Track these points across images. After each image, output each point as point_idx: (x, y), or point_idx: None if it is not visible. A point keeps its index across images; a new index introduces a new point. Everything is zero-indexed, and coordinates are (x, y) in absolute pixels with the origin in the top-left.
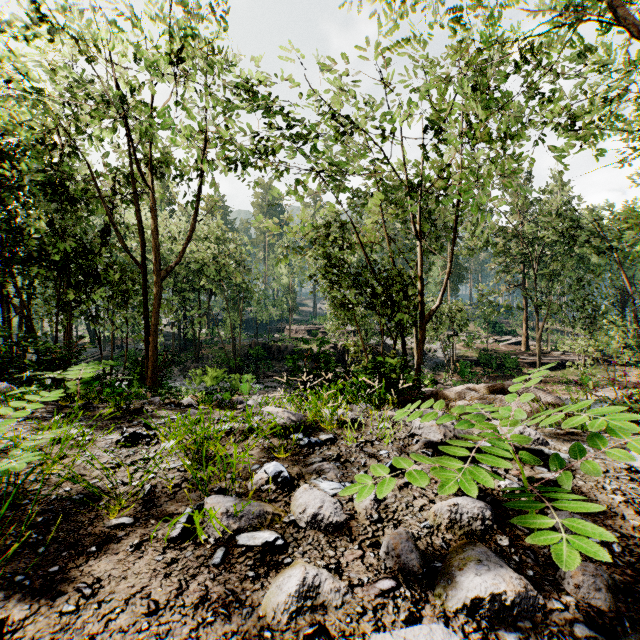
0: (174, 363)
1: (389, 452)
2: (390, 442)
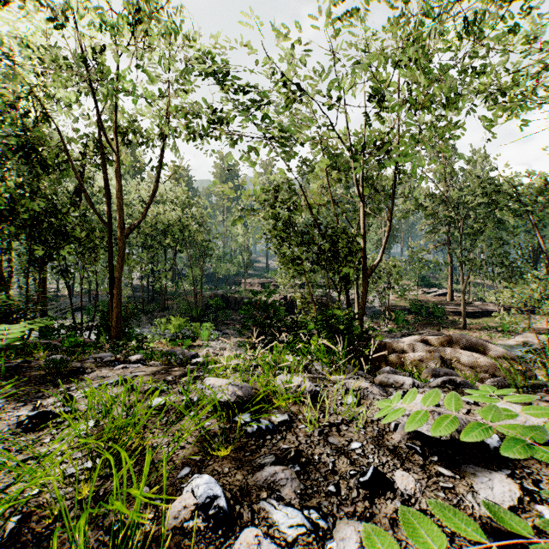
0: (143, 312)
1: (363, 445)
2: (361, 427)
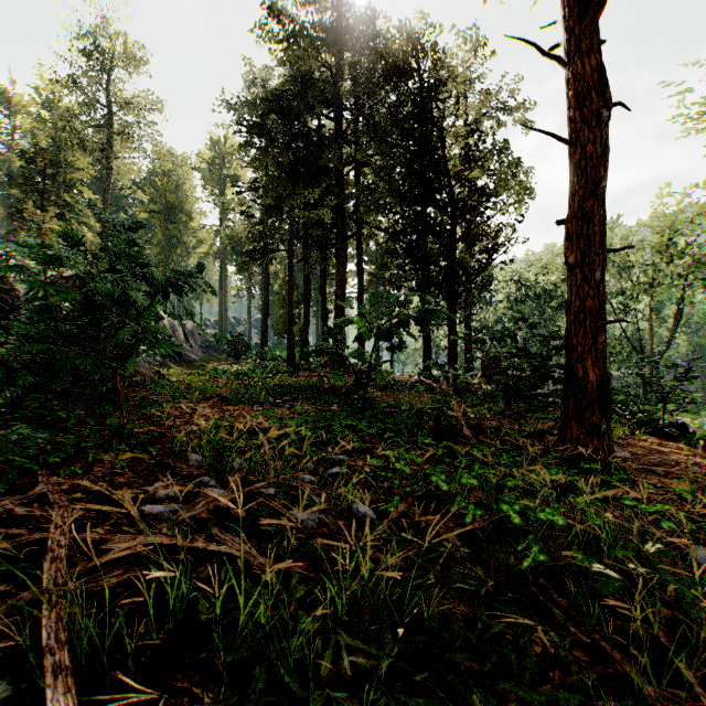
0: None
1: None
2: None
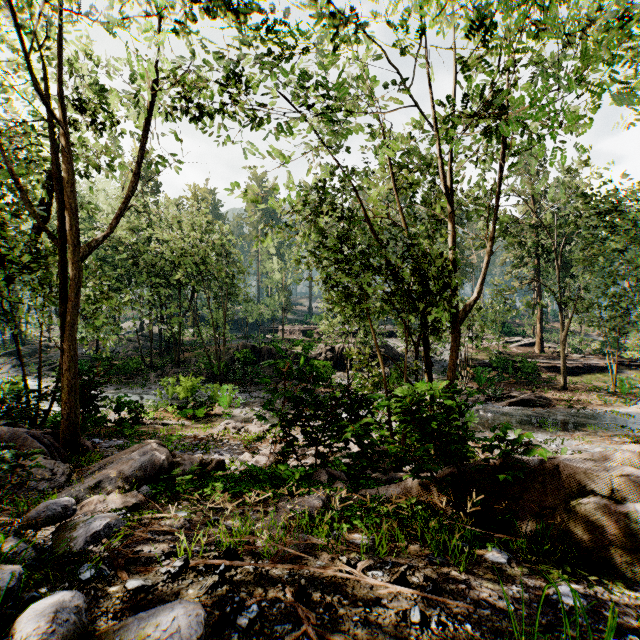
0: (152, 368)
1: None
2: None
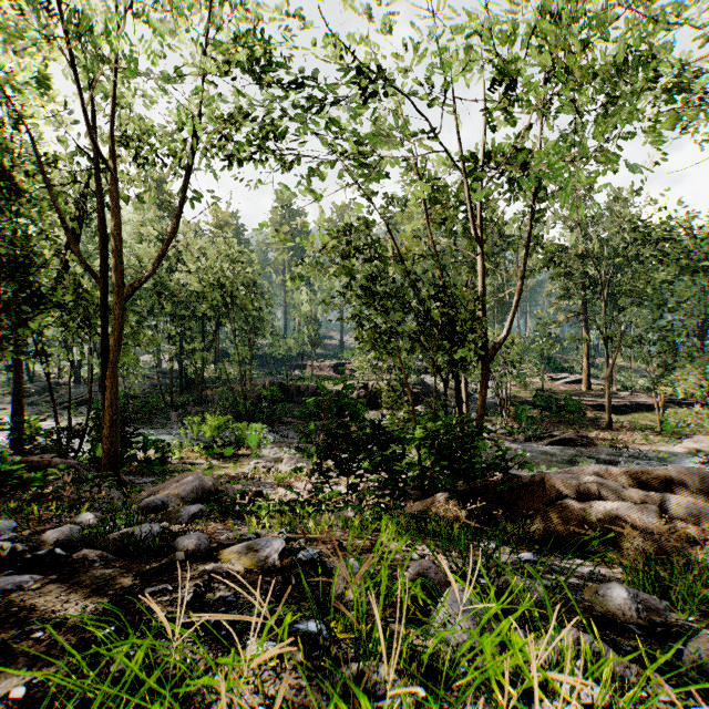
0: (172, 407)
1: None
2: None
